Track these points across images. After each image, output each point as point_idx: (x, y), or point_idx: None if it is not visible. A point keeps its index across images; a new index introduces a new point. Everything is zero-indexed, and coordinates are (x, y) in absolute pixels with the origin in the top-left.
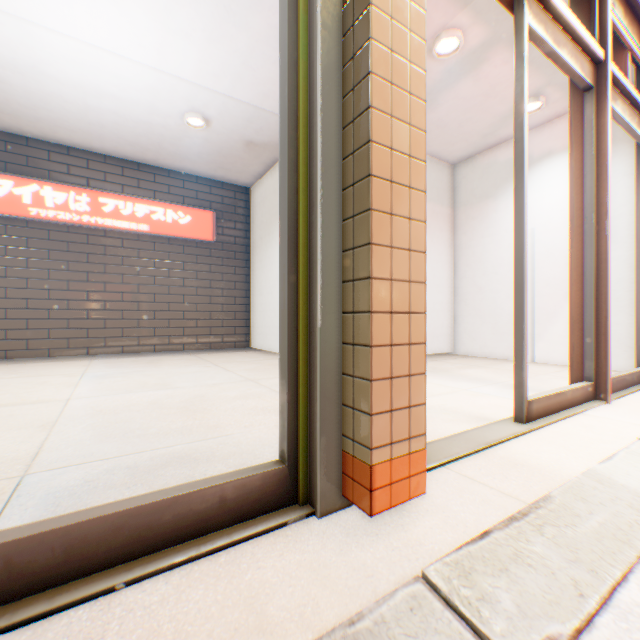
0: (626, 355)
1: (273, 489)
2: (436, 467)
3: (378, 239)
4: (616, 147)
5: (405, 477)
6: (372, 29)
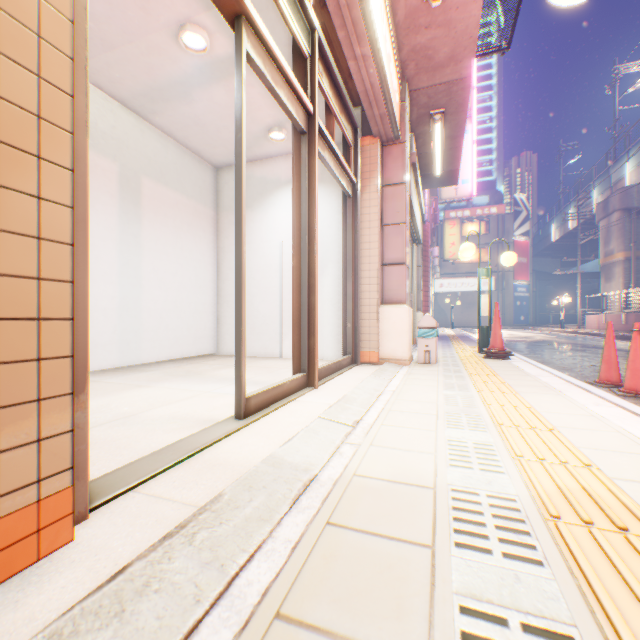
0: (339, 348)
1: None
2: (122, 494)
3: None
4: (334, 189)
5: (32, 534)
6: None
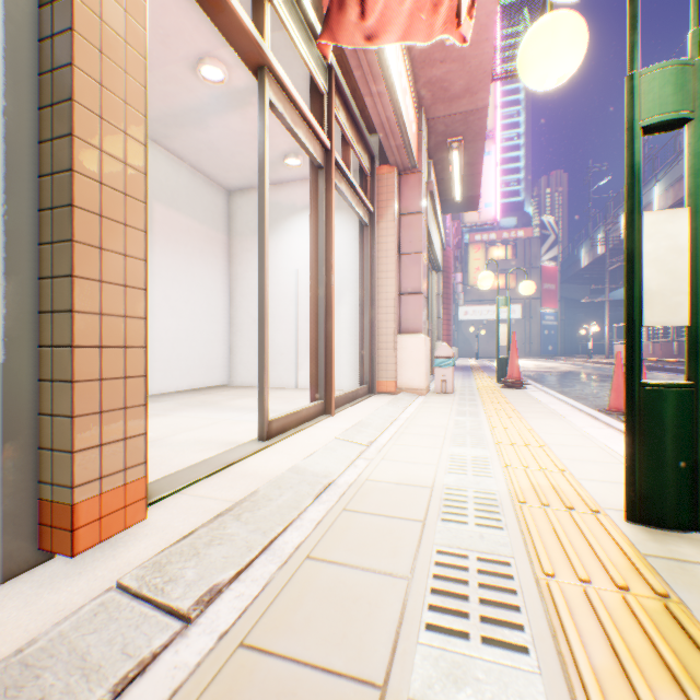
0: (356, 378)
1: None
2: (171, 495)
3: (85, 272)
4: (351, 216)
5: (121, 508)
6: (76, 55)
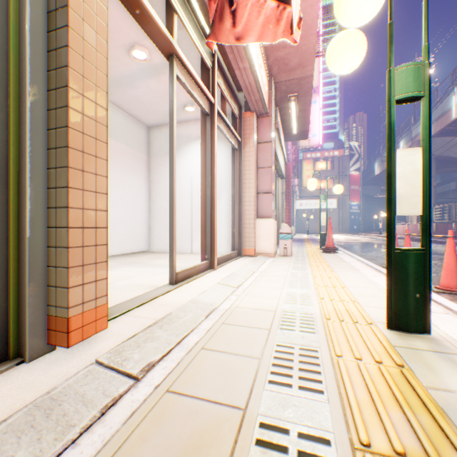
0: (230, 246)
1: None
2: (119, 316)
3: (74, 185)
4: (226, 144)
5: (94, 321)
6: (70, 61)
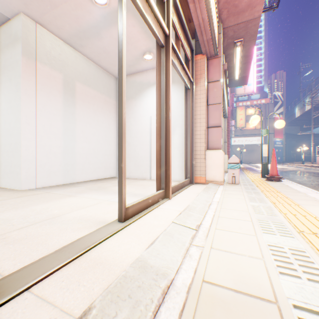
0: (182, 174)
1: None
2: (16, 296)
3: None
4: (179, 86)
5: None
6: None
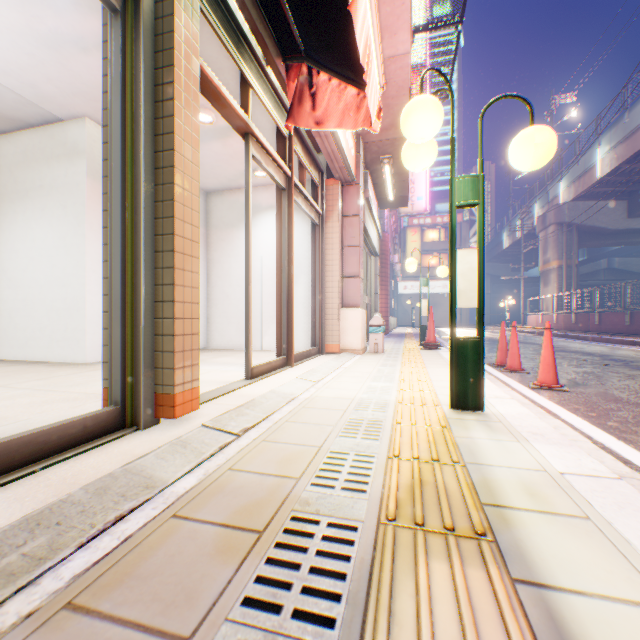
0: (309, 342)
1: (114, 420)
2: (204, 403)
3: (178, 282)
4: (305, 216)
5: (191, 400)
6: (176, 179)
